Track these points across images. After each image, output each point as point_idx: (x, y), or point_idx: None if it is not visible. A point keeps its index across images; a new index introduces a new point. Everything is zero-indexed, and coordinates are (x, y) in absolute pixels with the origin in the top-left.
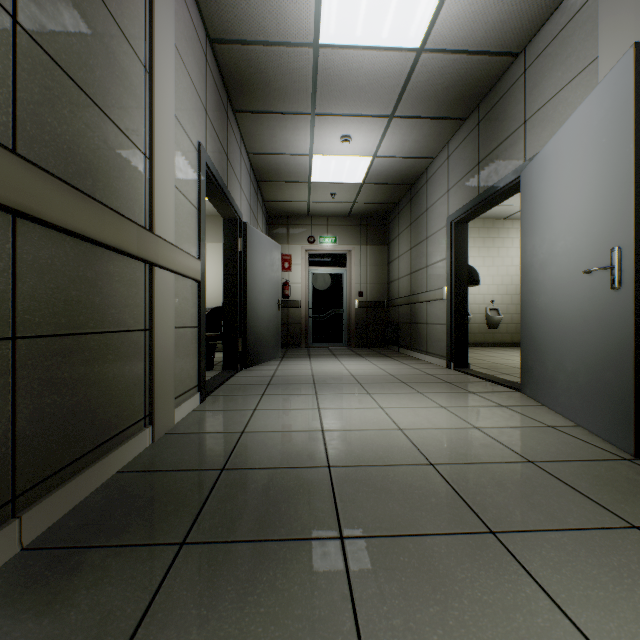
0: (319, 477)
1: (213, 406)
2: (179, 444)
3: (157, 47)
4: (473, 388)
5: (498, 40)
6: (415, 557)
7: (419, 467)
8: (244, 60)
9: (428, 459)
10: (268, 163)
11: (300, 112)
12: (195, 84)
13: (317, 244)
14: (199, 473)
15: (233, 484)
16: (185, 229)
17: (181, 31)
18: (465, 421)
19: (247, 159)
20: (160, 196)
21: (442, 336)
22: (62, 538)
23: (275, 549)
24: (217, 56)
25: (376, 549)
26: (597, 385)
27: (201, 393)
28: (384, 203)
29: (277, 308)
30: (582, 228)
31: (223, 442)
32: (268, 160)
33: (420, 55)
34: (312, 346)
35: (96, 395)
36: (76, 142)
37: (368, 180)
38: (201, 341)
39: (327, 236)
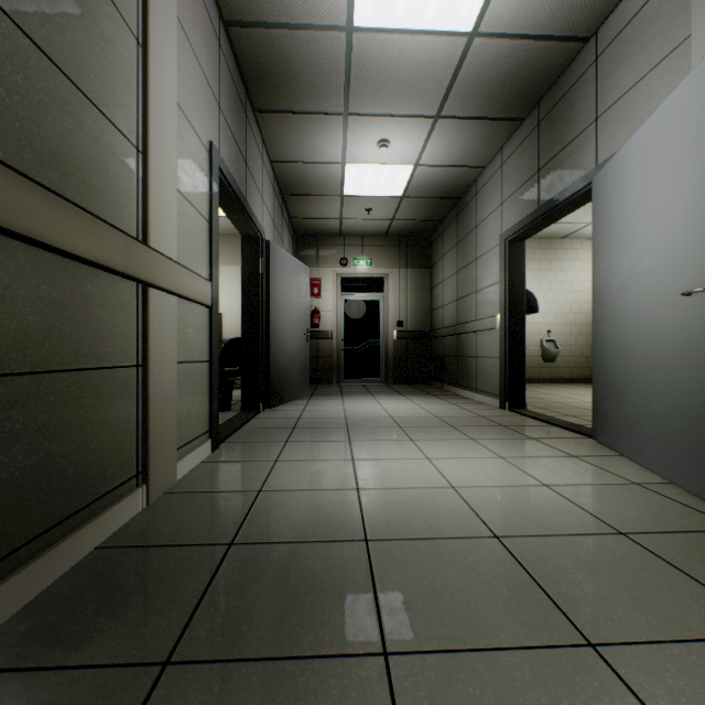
0: (354, 556)
1: (226, 456)
2: (180, 507)
3: (153, 17)
4: (534, 433)
5: (565, 21)
6: (490, 688)
7: (481, 541)
8: (265, 47)
9: (491, 529)
10: (294, 173)
11: (331, 112)
12: (205, 72)
13: (350, 267)
14: (200, 550)
15: (243, 566)
16: (192, 244)
17: (187, 5)
18: (531, 476)
19: (270, 168)
20: (158, 201)
21: (494, 371)
22: (2, 653)
23: (293, 673)
24: (233, 42)
25: (434, 674)
26: (699, 434)
27: (213, 440)
28: (426, 220)
29: (305, 339)
30: (677, 240)
31: (235, 505)
32: (294, 170)
33: (472, 41)
34: (345, 382)
35: (66, 451)
36: (35, 120)
37: (409, 193)
38: (213, 378)
39: (362, 258)
